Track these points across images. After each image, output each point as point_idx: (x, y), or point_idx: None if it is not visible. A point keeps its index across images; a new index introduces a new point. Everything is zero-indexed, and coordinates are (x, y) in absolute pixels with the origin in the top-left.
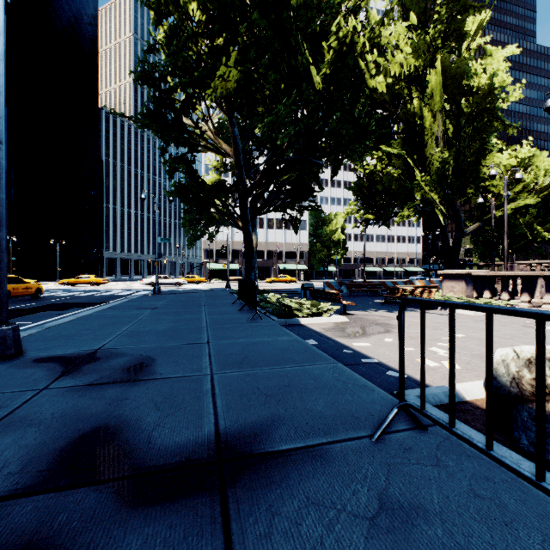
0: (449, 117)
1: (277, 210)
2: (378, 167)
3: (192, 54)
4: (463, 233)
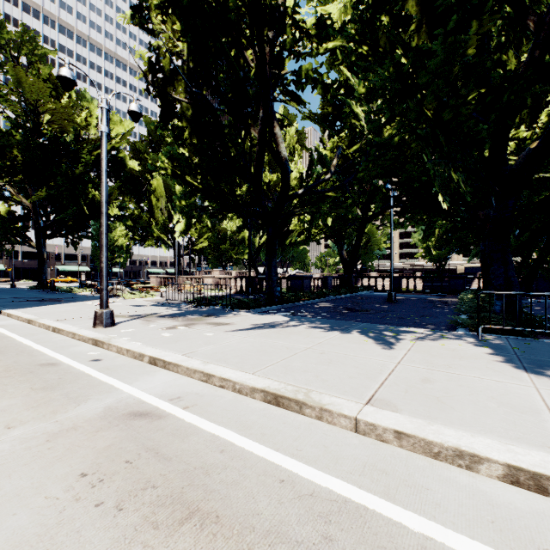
0: (168, 200)
1: (62, 236)
2: (137, 212)
3: (11, 165)
4: (181, 255)
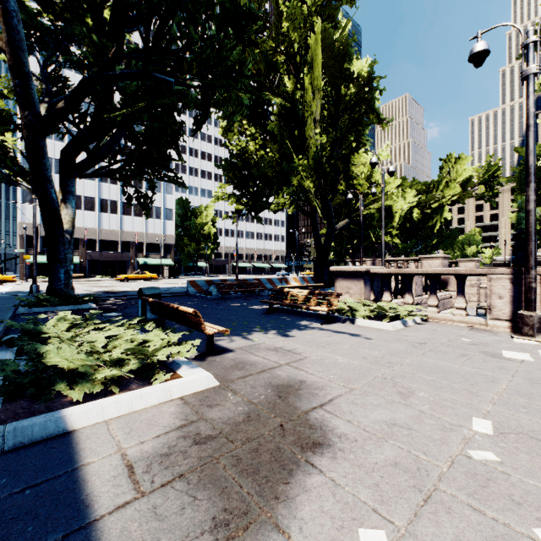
0: (327, 100)
1: (114, 174)
2: (253, 147)
3: None
4: (334, 228)
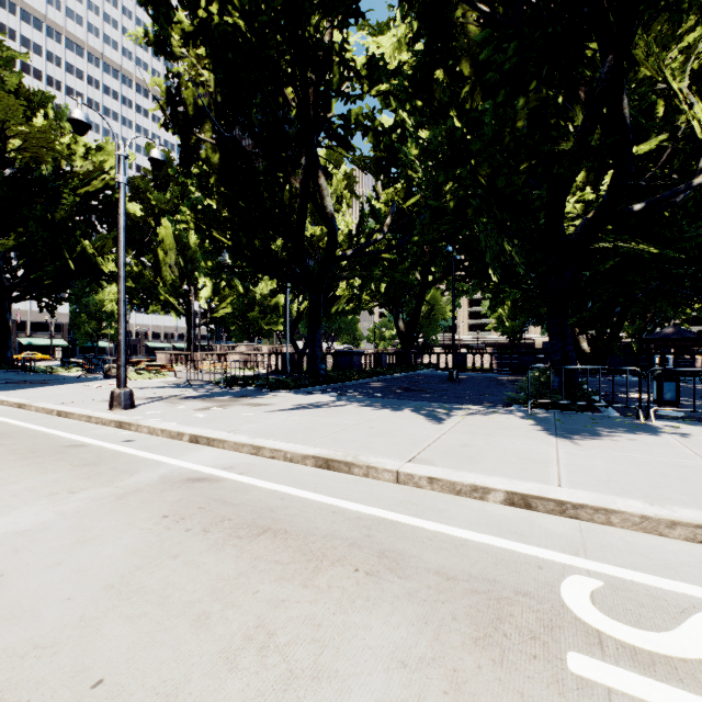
0: (180, 254)
1: (34, 298)
2: (137, 269)
3: None
4: (196, 325)
